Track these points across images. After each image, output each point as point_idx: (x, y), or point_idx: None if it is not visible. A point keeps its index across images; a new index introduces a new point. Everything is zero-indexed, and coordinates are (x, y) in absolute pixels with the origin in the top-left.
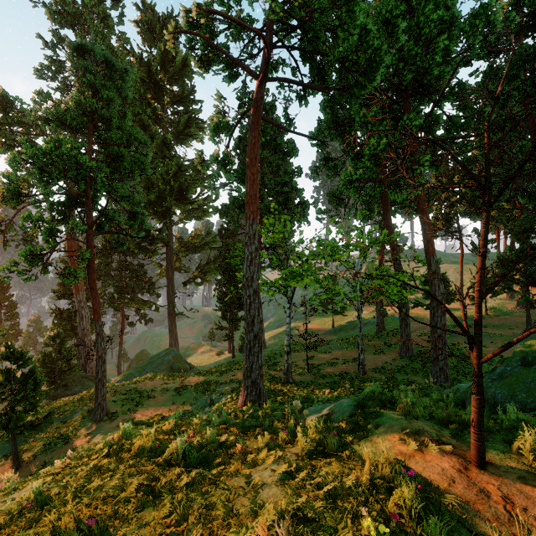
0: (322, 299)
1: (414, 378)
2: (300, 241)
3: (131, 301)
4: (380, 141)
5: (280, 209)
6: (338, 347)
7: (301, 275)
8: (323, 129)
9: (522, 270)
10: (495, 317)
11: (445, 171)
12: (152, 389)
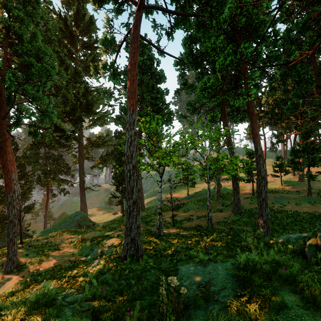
0: (184, 174)
1: (245, 228)
2: (168, 134)
3: (53, 180)
4: (227, 59)
5: (154, 115)
6: (192, 207)
7: (169, 155)
8: (184, 58)
9: (305, 157)
10: (287, 187)
11: (256, 97)
12: (59, 242)
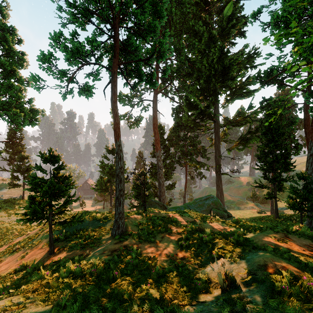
0: None
1: None
2: None
3: (189, 161)
4: None
5: None
6: None
7: None
8: None
9: None
10: None
11: None
12: (175, 222)
